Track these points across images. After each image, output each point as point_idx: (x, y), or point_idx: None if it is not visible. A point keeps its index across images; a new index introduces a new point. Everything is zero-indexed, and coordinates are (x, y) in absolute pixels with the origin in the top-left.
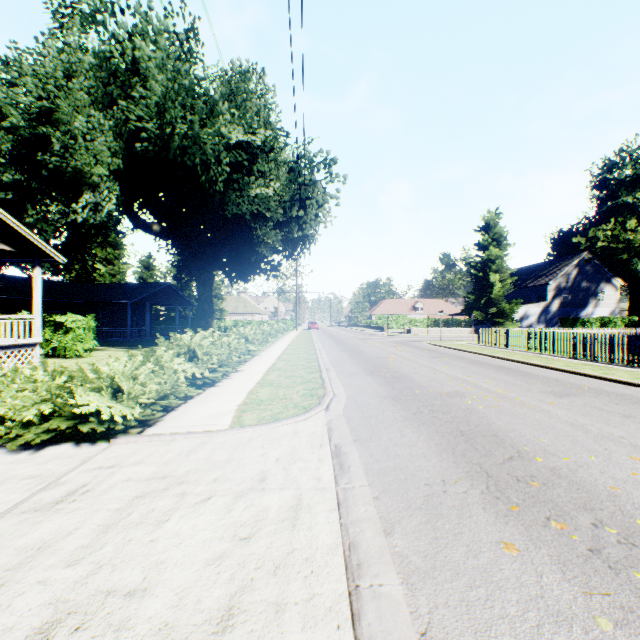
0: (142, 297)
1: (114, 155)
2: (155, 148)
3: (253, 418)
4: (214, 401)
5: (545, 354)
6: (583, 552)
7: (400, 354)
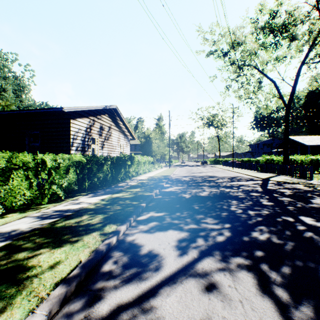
0: None
1: None
2: None
3: None
4: None
5: None
6: None
7: None
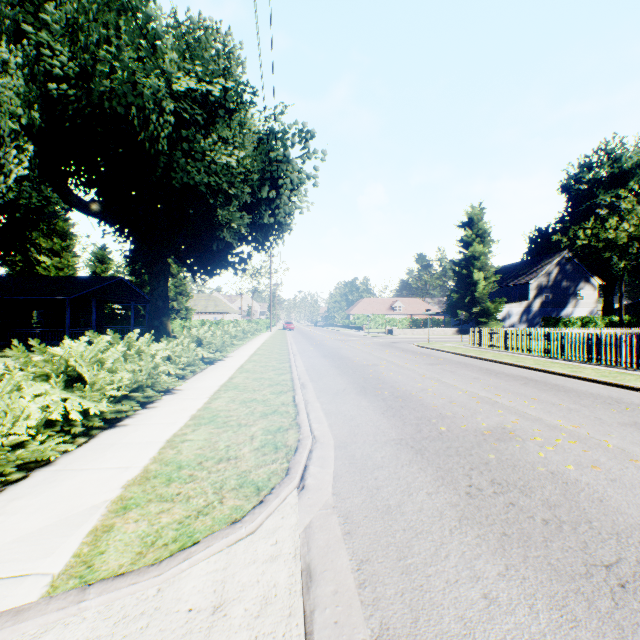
0: (86, 292)
1: (27, 105)
2: (77, 93)
3: (131, 539)
4: (85, 471)
5: (557, 359)
6: None
7: (391, 360)
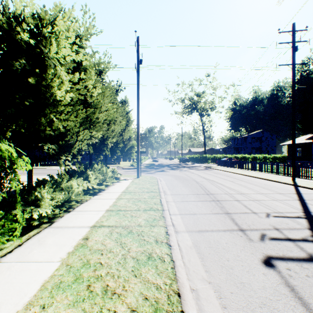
0: None
1: None
2: None
3: None
4: None
5: None
6: None
7: None
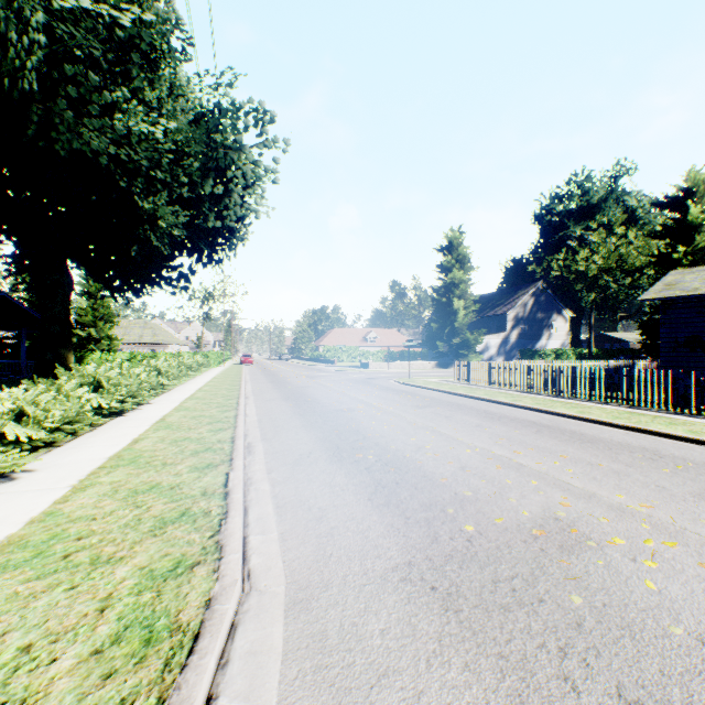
0: None
1: None
2: None
3: None
4: None
5: (554, 396)
6: None
7: (370, 402)
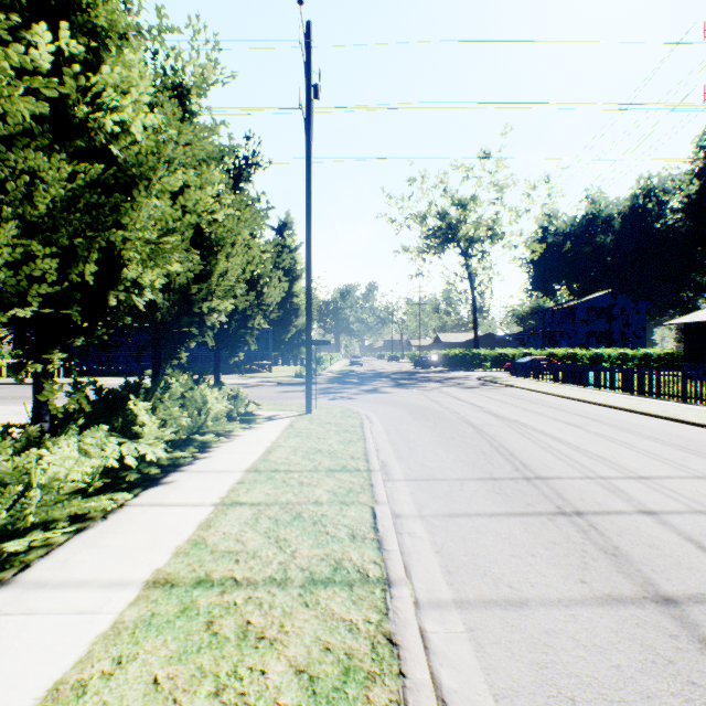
0: None
1: None
2: None
3: None
4: None
5: None
6: (28, 399)
7: None
